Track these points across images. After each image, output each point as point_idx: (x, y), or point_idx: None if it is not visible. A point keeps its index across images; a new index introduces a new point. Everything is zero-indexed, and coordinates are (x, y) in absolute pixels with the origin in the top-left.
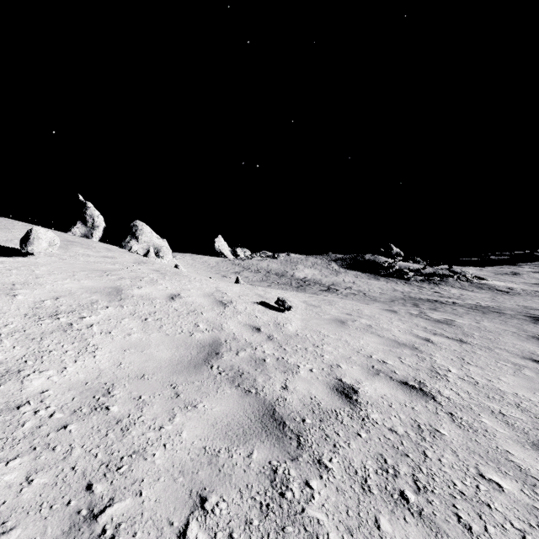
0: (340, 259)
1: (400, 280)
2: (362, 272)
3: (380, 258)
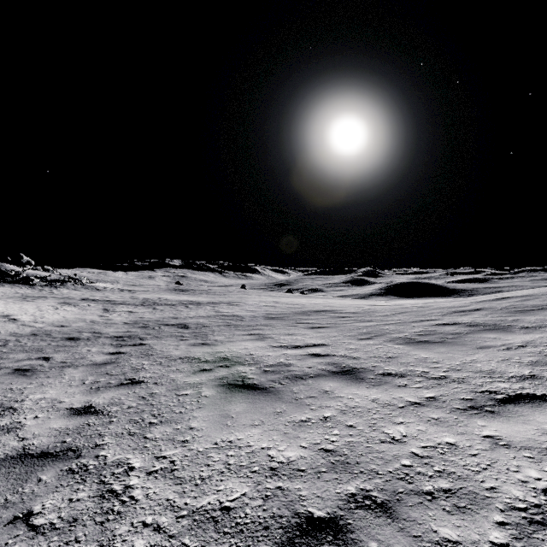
0: None
1: (26, 286)
2: None
3: (7, 266)
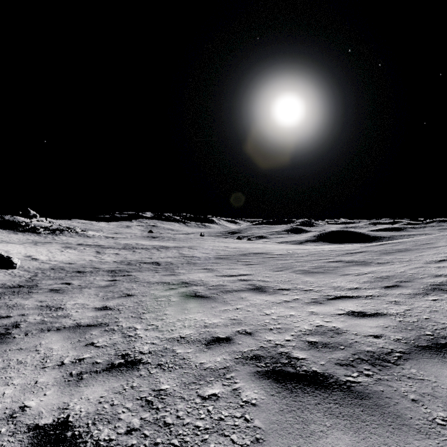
0: None
1: (34, 234)
2: (3, 229)
3: (19, 218)
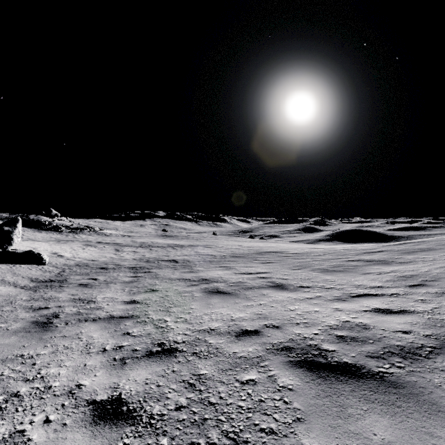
0: (7, 218)
1: (56, 232)
2: (28, 228)
3: (42, 218)
